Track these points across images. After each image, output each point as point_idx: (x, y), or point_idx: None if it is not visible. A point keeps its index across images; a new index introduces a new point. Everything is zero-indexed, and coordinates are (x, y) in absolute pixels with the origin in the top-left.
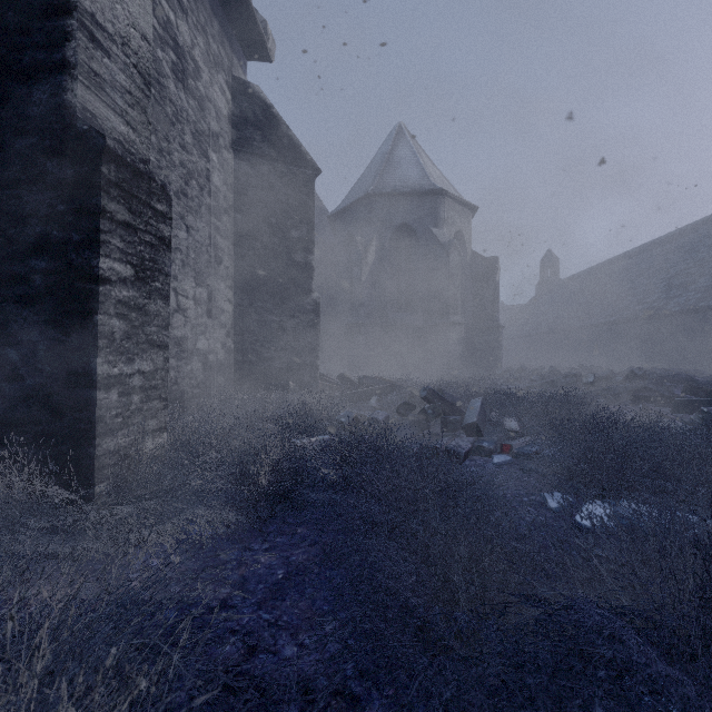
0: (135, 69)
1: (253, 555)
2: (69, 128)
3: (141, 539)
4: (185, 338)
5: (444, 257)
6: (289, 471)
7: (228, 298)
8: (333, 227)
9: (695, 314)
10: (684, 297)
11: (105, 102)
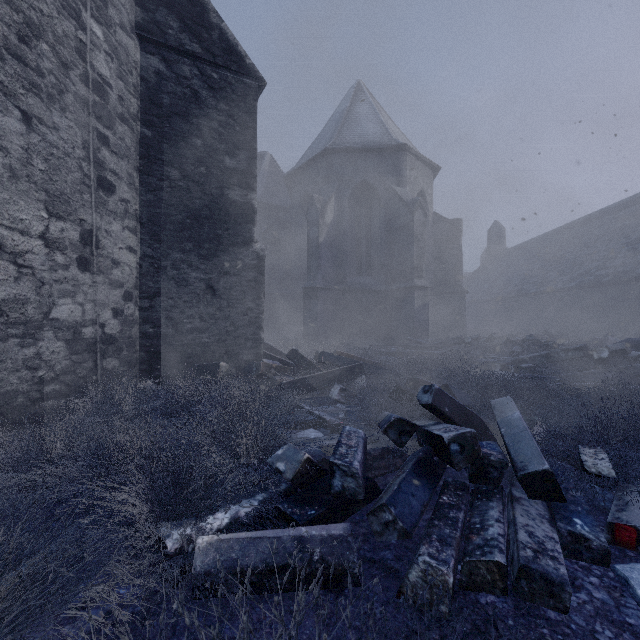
0: None
1: None
2: None
3: None
4: (18, 302)
5: (408, 216)
6: None
7: (128, 245)
8: (289, 189)
9: None
10: None
11: None
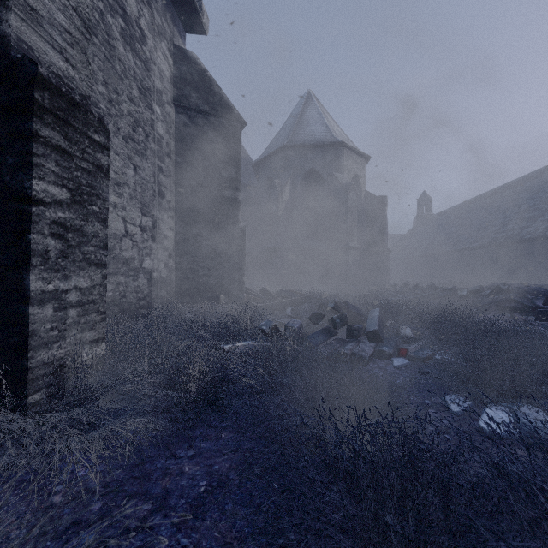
0: (74, 12)
1: (177, 463)
2: (4, 56)
3: (67, 451)
4: (132, 259)
5: (344, 195)
6: (215, 377)
7: (170, 226)
8: (256, 172)
9: (543, 240)
10: (534, 227)
11: (42, 37)
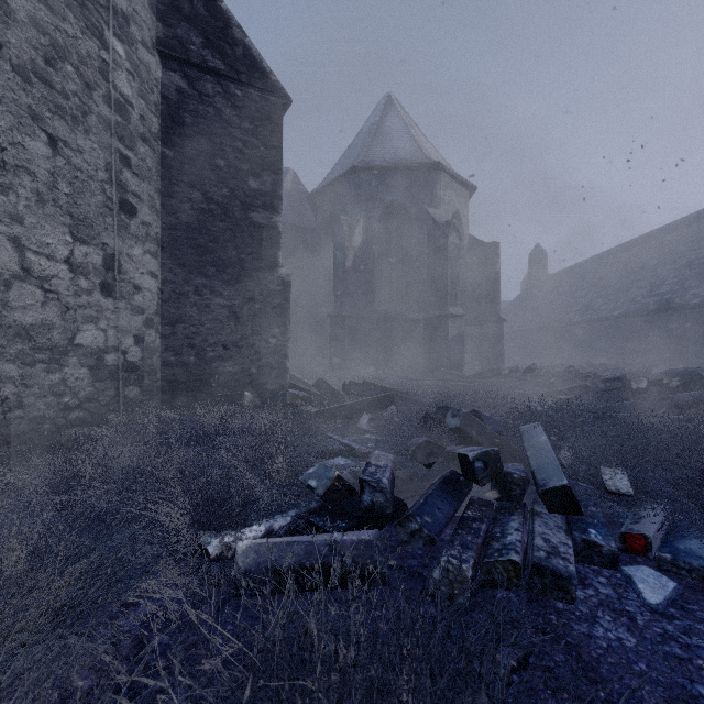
0: None
1: None
2: None
3: None
4: (44, 327)
5: (441, 239)
6: None
7: (149, 270)
8: (314, 209)
9: None
10: (703, 288)
11: None
